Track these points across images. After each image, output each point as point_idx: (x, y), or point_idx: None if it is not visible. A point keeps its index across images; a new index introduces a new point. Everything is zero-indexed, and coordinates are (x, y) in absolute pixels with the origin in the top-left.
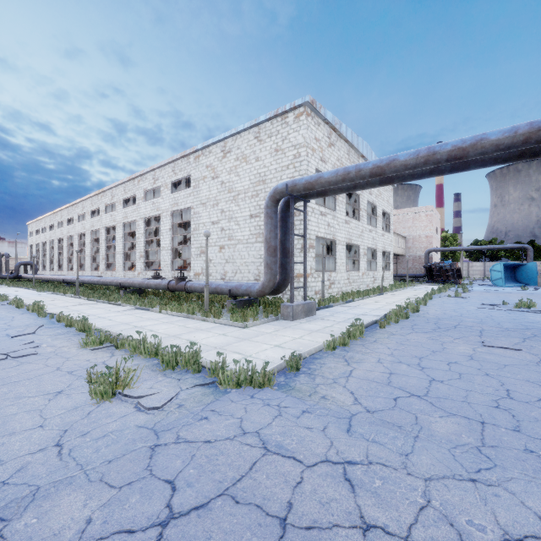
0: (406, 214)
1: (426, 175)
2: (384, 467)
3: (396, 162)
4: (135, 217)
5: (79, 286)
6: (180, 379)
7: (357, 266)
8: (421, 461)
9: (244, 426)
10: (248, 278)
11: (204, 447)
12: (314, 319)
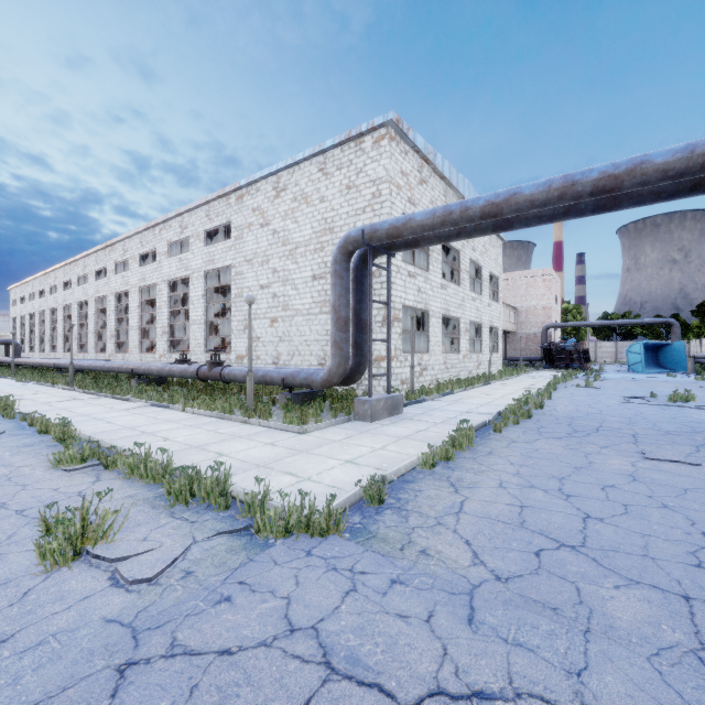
0: (517, 278)
1: (559, 217)
2: (544, 704)
3: (518, 197)
4: (156, 279)
5: (78, 373)
6: (195, 521)
7: (457, 346)
8: (607, 689)
9: (293, 615)
10: (310, 362)
11: (218, 666)
12: (401, 420)
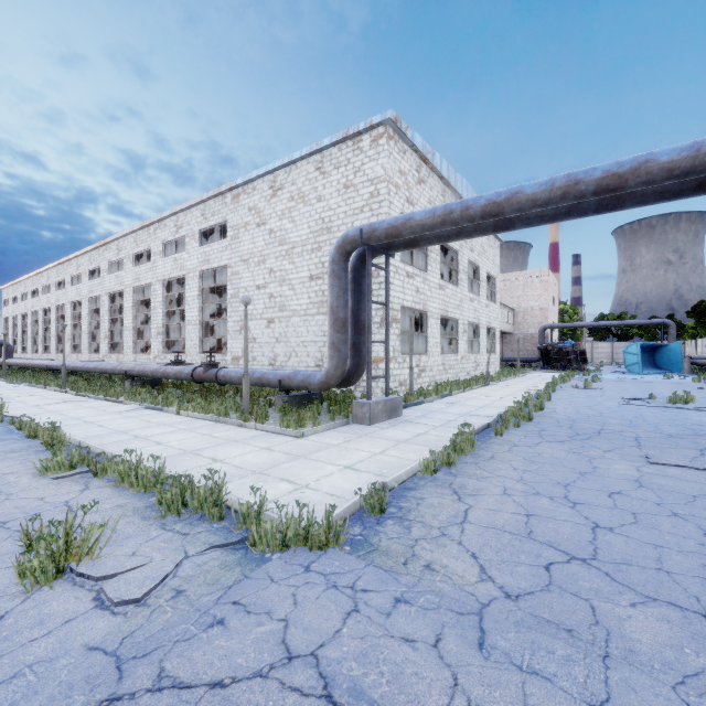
0: (514, 279)
1: (561, 216)
2: None
3: (520, 196)
4: (150, 279)
5: (71, 374)
6: (187, 533)
7: (455, 347)
8: None
9: (291, 640)
10: (307, 364)
11: (209, 702)
12: (400, 423)
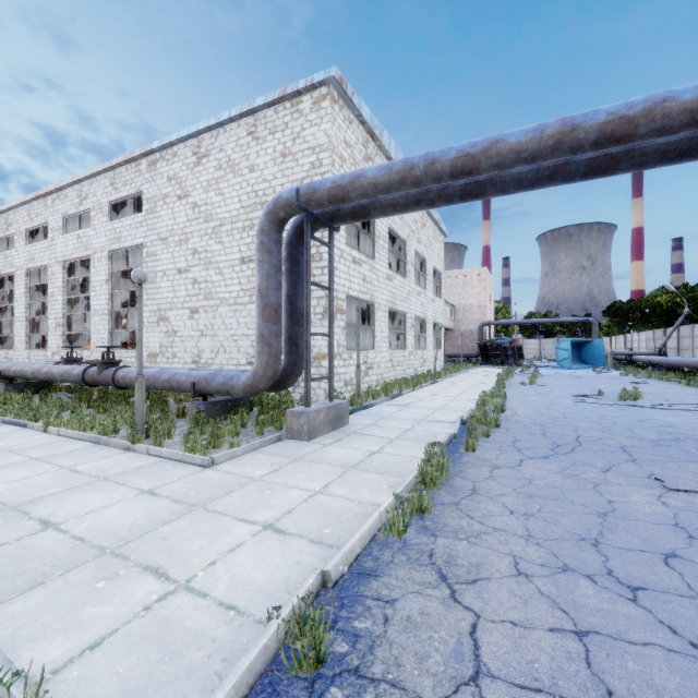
0: (455, 277)
1: (542, 181)
2: None
3: (500, 146)
4: (47, 260)
5: None
6: None
7: (403, 343)
8: None
9: None
10: (238, 361)
11: None
12: (346, 436)
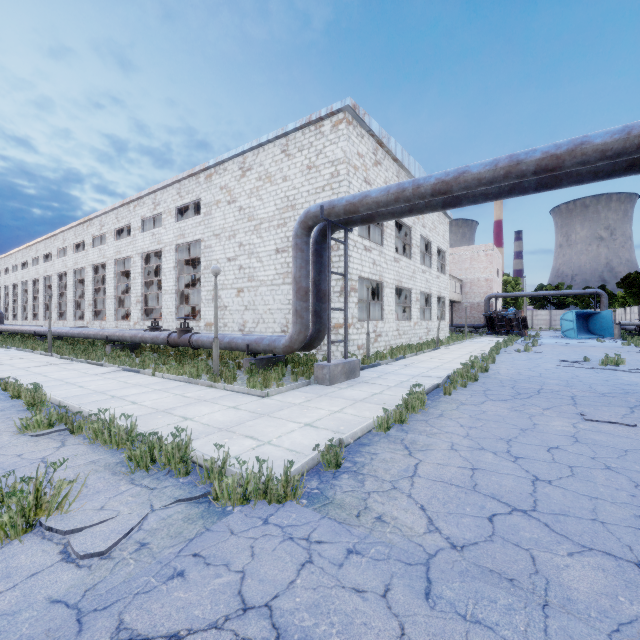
0: (462, 253)
1: (504, 194)
2: None
3: (466, 175)
4: (130, 252)
5: (57, 339)
6: (154, 488)
7: (409, 315)
8: None
9: (246, 591)
10: (274, 329)
11: None
12: (357, 383)
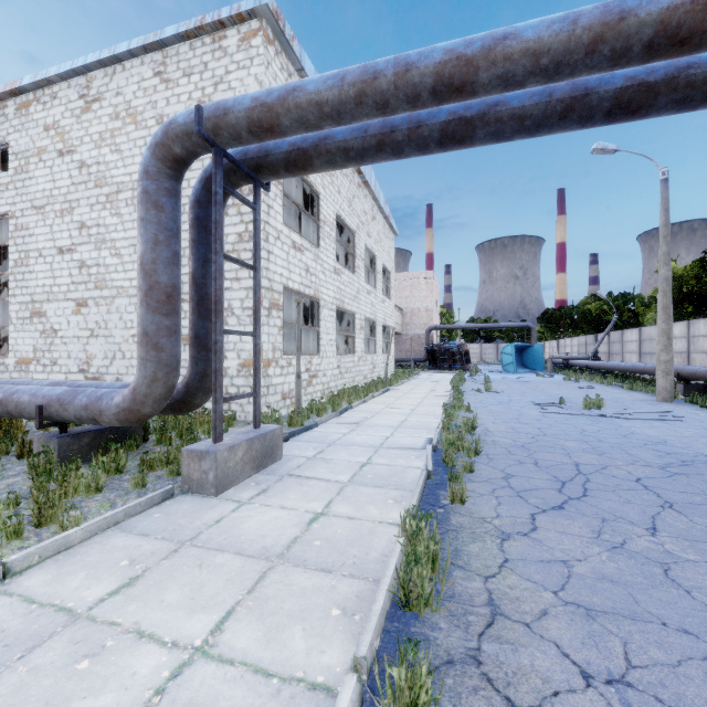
0: (403, 280)
1: (552, 120)
2: None
3: (511, 43)
4: None
5: None
6: None
7: (352, 346)
8: None
9: None
10: None
11: None
12: (277, 481)
